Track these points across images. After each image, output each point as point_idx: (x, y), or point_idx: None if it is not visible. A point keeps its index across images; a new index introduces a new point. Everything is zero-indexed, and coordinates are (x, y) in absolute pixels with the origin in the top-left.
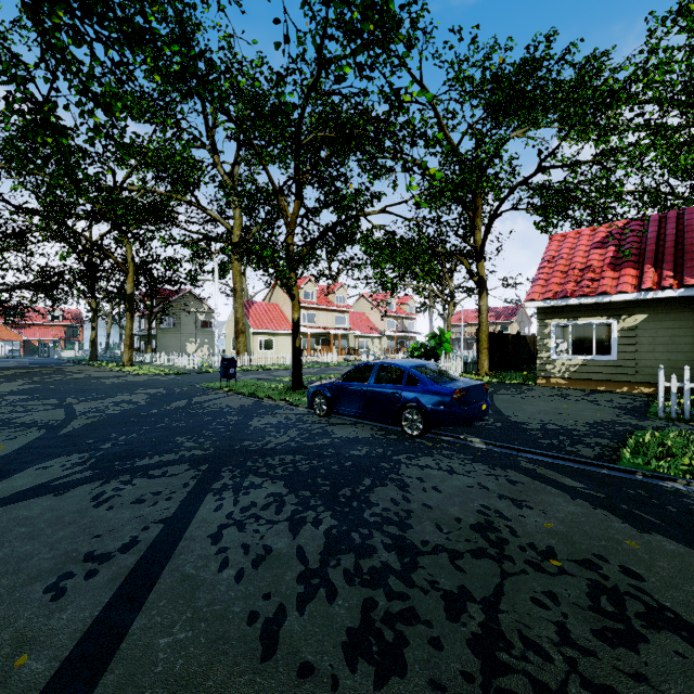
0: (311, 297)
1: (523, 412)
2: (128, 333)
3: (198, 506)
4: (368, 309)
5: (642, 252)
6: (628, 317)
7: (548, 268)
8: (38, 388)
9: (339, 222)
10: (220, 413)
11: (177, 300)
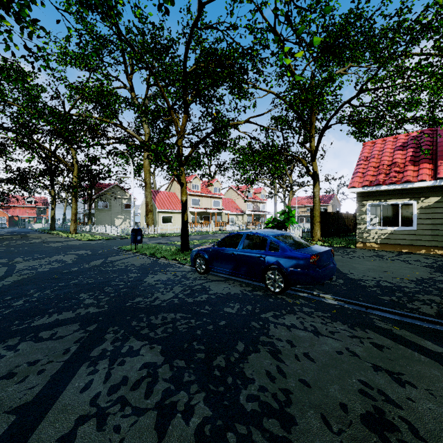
0: (197, 188)
1: (356, 270)
2: (73, 212)
3: (66, 384)
4: (234, 196)
5: (434, 152)
6: (425, 198)
7: (363, 164)
8: (1, 250)
9: (215, 130)
10: (124, 271)
11: (108, 190)
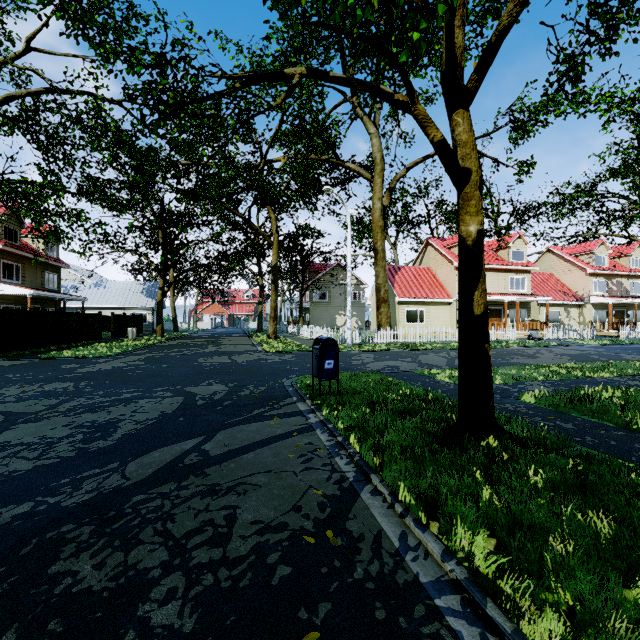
0: None
1: None
2: (272, 305)
3: None
4: (557, 268)
5: None
6: None
7: None
8: (124, 368)
9: None
10: None
11: (327, 274)
